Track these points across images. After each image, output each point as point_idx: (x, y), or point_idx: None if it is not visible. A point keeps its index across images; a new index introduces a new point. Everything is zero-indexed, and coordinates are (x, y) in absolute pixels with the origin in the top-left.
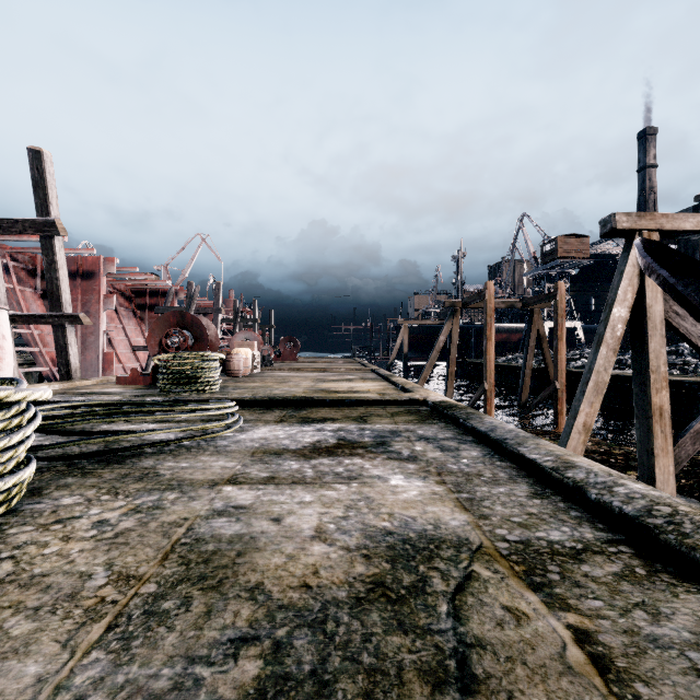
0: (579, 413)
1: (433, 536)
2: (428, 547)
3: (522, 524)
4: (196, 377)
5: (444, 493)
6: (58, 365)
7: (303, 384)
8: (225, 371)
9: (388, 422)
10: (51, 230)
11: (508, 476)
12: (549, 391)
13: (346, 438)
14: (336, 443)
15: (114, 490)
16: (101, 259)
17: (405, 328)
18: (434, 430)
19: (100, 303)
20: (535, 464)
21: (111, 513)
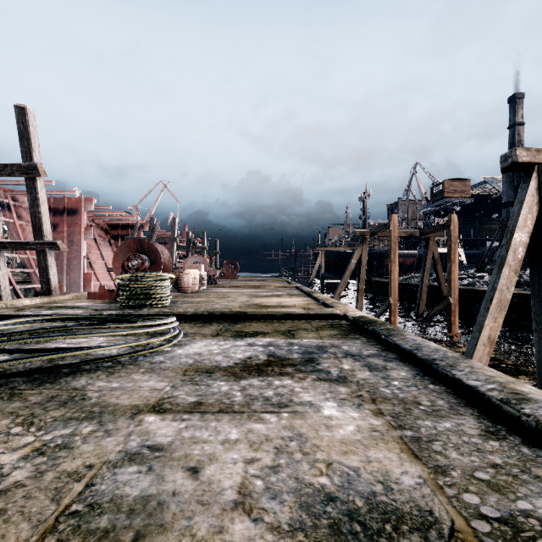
0: (484, 328)
1: (386, 506)
2: (383, 529)
3: (492, 484)
4: (152, 293)
5: (385, 430)
6: (41, 283)
7: (240, 299)
8: (177, 288)
9: (314, 337)
10: (34, 172)
11: (447, 404)
12: (444, 304)
13: (275, 353)
14: (266, 360)
15: (30, 419)
16: (82, 199)
17: (322, 253)
18: (358, 345)
19: (81, 234)
20: (477, 392)
21: (10, 455)
